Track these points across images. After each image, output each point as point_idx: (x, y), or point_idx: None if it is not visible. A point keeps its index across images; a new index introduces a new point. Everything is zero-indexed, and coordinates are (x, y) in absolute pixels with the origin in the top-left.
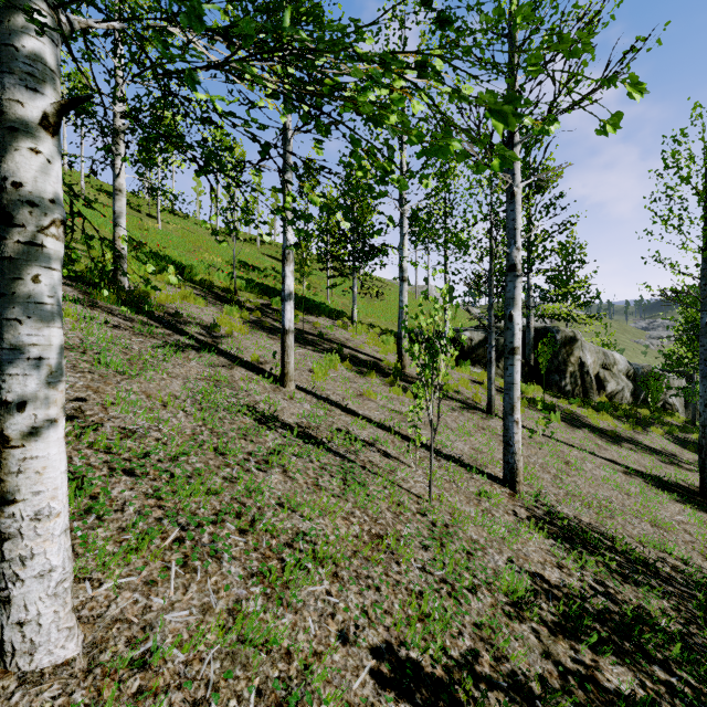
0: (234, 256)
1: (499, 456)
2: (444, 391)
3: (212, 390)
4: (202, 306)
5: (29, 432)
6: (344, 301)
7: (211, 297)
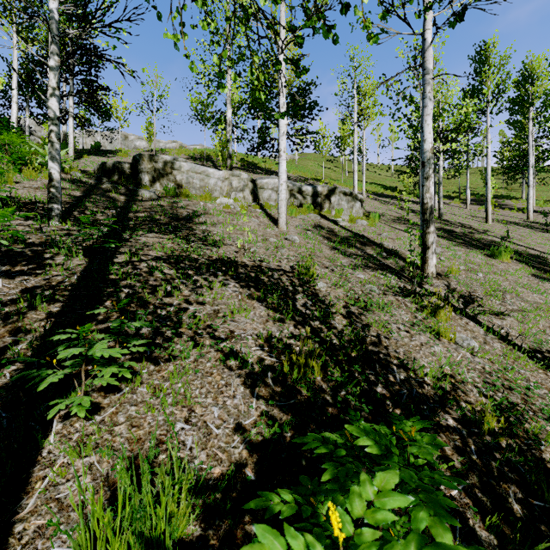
0: (459, 183)
1: (540, 219)
2: (547, 213)
3: (448, 206)
4: (446, 200)
5: (435, 195)
6: (540, 193)
7: (449, 199)
